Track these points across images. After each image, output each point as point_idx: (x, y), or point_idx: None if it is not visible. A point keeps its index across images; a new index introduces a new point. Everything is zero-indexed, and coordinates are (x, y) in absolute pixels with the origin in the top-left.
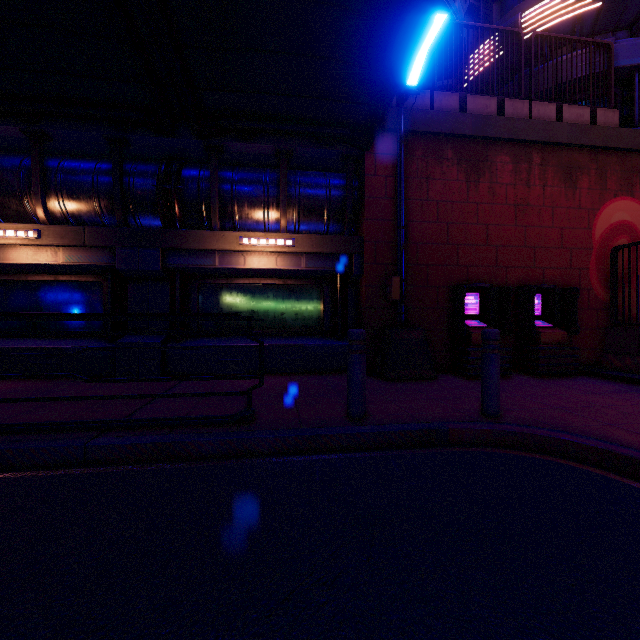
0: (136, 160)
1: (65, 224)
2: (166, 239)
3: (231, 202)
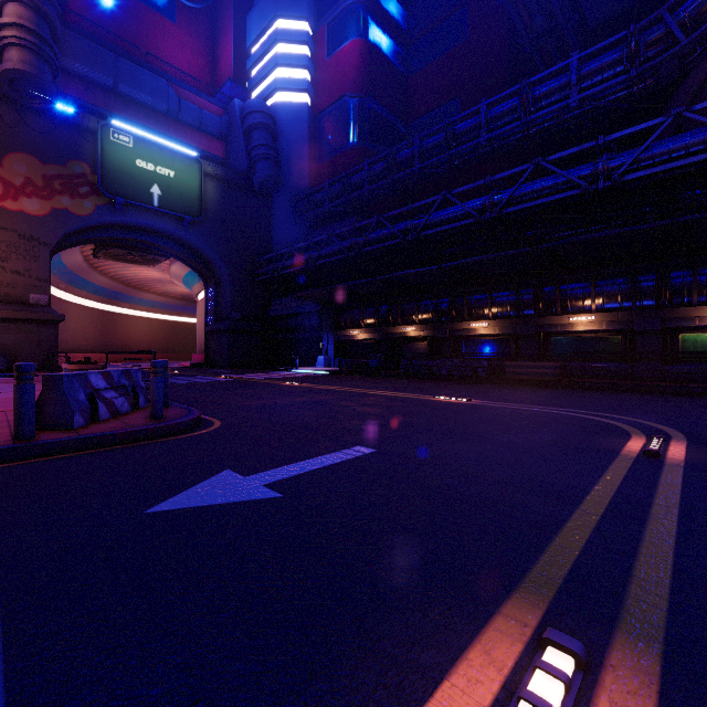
0: (639, 274)
1: (599, 310)
2: (663, 314)
3: (706, 288)
